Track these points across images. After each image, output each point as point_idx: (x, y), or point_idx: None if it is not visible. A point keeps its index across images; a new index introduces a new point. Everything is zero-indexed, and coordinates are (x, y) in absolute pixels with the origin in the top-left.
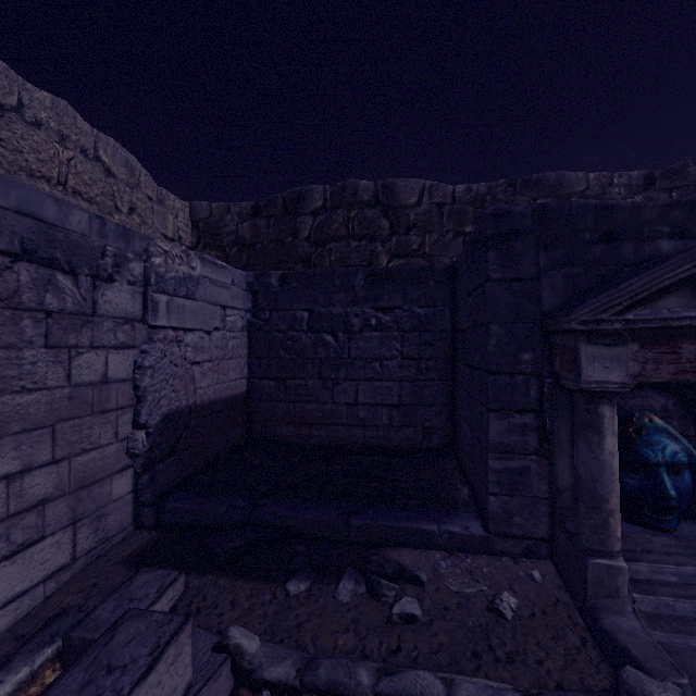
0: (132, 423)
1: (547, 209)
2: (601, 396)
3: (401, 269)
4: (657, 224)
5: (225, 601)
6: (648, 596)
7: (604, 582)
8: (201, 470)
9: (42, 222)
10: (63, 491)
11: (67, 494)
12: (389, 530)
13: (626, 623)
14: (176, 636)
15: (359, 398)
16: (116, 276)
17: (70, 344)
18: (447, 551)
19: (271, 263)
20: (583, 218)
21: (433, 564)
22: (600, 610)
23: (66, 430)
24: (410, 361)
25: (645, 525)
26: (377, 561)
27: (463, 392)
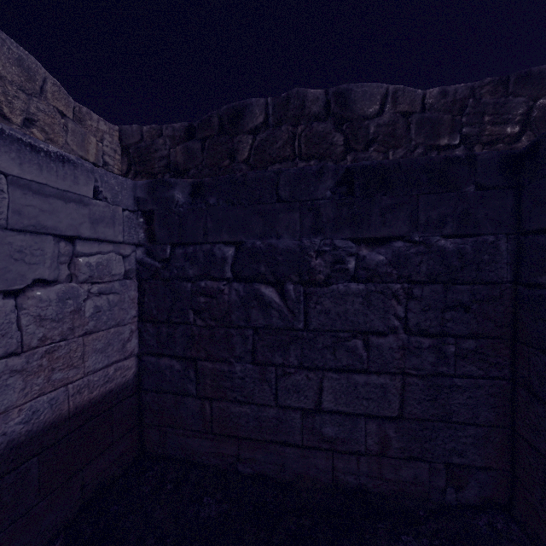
0: None
1: None
2: None
3: (406, 164)
4: None
5: None
6: None
7: None
8: None
9: None
10: None
11: None
12: None
13: None
14: None
15: (324, 401)
16: None
17: None
18: None
19: None
20: None
21: None
22: None
23: None
24: (422, 338)
25: None
26: None
27: None
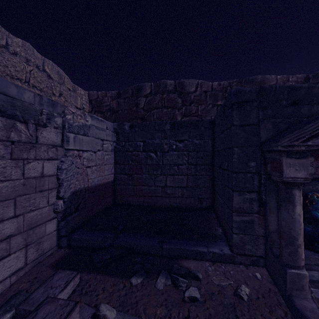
0: (56, 196)
1: (263, 89)
2: (294, 185)
3: (188, 121)
4: None
5: (100, 288)
6: None
7: (295, 282)
8: (91, 218)
9: (9, 96)
10: (20, 230)
11: (22, 232)
12: (183, 250)
13: (309, 305)
14: (70, 314)
15: (167, 183)
16: (48, 124)
17: (24, 157)
18: (212, 262)
19: (126, 120)
20: (282, 93)
21: (205, 269)
22: (294, 297)
23: (22, 200)
24: (192, 166)
25: (315, 251)
26: (177, 267)
27: (218, 181)
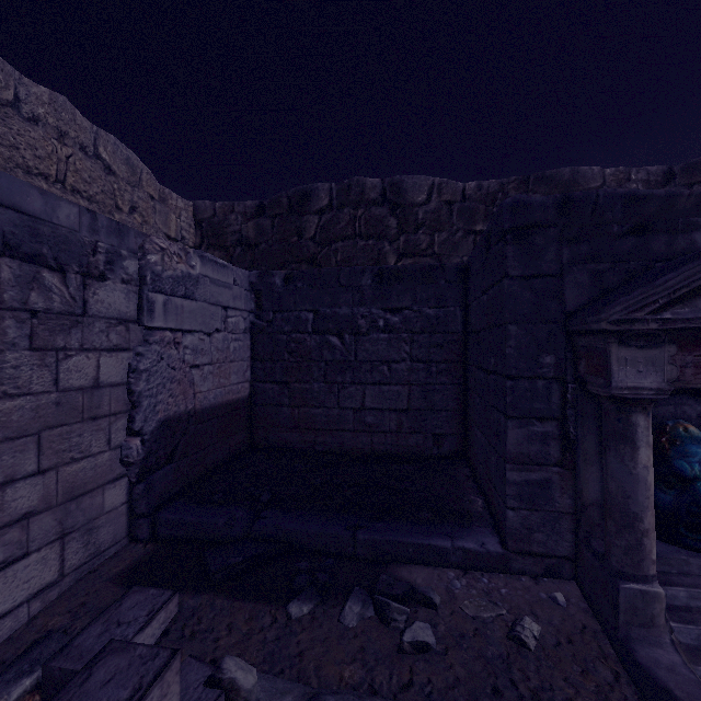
0: (126, 430)
1: (571, 199)
2: (635, 403)
3: (410, 267)
4: (693, 215)
5: (222, 625)
6: (687, 625)
7: (638, 609)
8: (201, 478)
9: (27, 215)
10: (50, 503)
11: (55, 506)
12: (399, 545)
13: (665, 657)
14: (161, 675)
15: (366, 403)
16: (109, 274)
17: (57, 346)
18: (461, 569)
19: (276, 264)
20: (610, 208)
21: (446, 584)
22: (634, 641)
23: (53, 438)
24: (420, 364)
25: (680, 545)
26: (386, 580)
27: (477, 396)
